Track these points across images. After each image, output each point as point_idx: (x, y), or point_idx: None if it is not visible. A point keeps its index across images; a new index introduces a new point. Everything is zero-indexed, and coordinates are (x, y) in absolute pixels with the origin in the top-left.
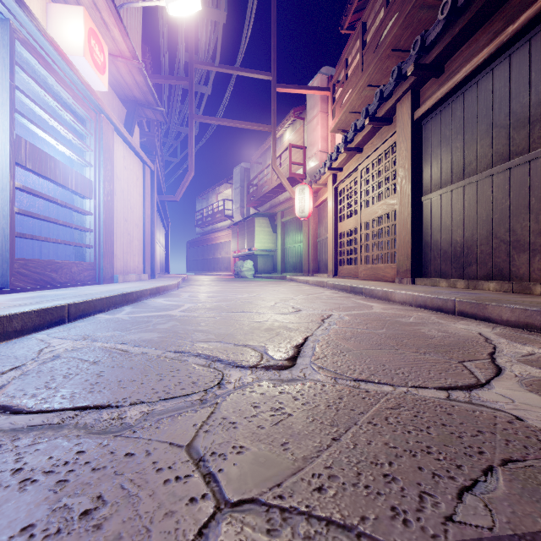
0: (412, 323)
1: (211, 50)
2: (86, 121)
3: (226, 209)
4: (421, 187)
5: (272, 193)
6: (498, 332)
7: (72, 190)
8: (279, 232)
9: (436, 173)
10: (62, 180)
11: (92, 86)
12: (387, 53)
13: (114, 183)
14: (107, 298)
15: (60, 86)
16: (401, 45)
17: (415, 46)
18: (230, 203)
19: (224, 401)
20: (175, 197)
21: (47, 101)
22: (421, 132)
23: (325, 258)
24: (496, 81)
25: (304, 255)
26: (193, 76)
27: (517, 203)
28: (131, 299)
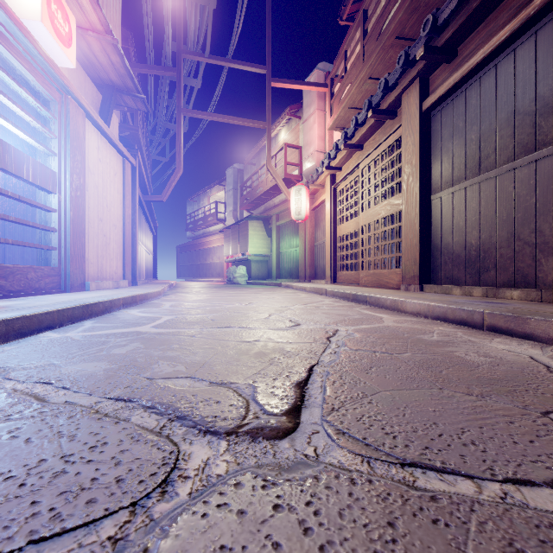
0: (438, 342)
1: (201, 40)
2: (49, 102)
3: (218, 212)
4: (430, 185)
5: (267, 195)
6: (552, 355)
7: (28, 181)
8: (274, 236)
9: (447, 169)
10: (15, 168)
11: (55, 61)
12: (391, 41)
13: (85, 176)
14: (60, 311)
15: (11, 55)
16: (406, 32)
17: (425, 26)
18: (222, 206)
19: (161, 542)
20: (161, 197)
21: (2, 78)
22: (430, 124)
23: (323, 263)
24: (519, 63)
25: (300, 260)
26: (181, 67)
27: (545, 200)
28: (96, 311)
